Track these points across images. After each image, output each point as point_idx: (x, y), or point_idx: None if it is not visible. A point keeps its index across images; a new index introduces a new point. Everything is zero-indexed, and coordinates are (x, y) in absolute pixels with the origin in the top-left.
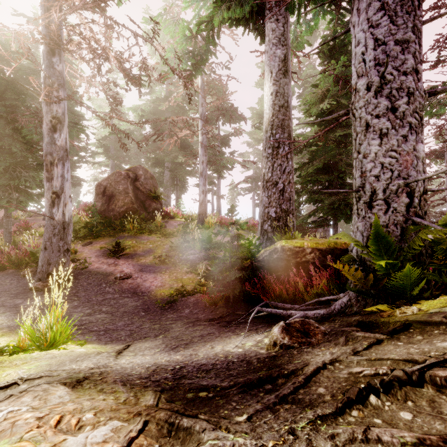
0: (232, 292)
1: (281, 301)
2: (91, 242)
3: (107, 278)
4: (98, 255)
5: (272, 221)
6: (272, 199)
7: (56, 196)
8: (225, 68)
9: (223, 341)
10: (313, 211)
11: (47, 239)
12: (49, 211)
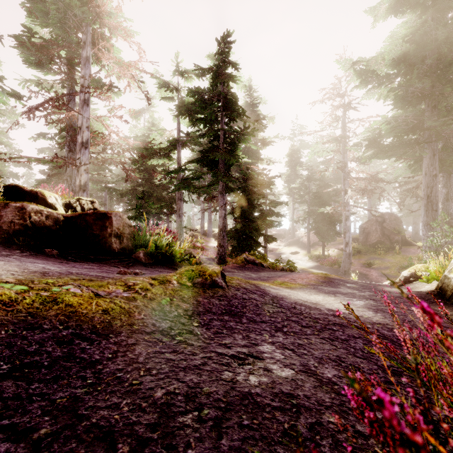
0: None
1: None
2: (357, 259)
3: (365, 276)
4: (361, 266)
5: None
6: None
7: (346, 244)
8: None
9: None
10: None
11: (344, 258)
12: (344, 249)
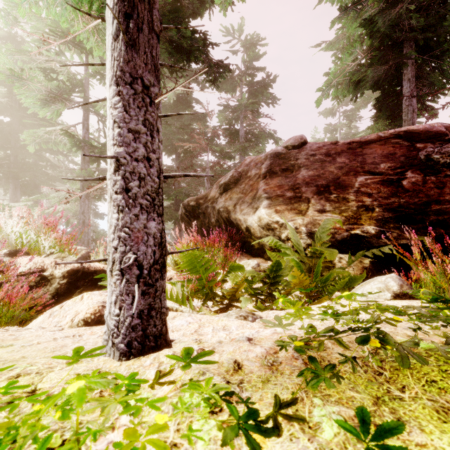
0: None
1: None
2: None
3: None
4: None
5: None
6: None
7: None
8: None
9: None
10: None
11: None
12: None
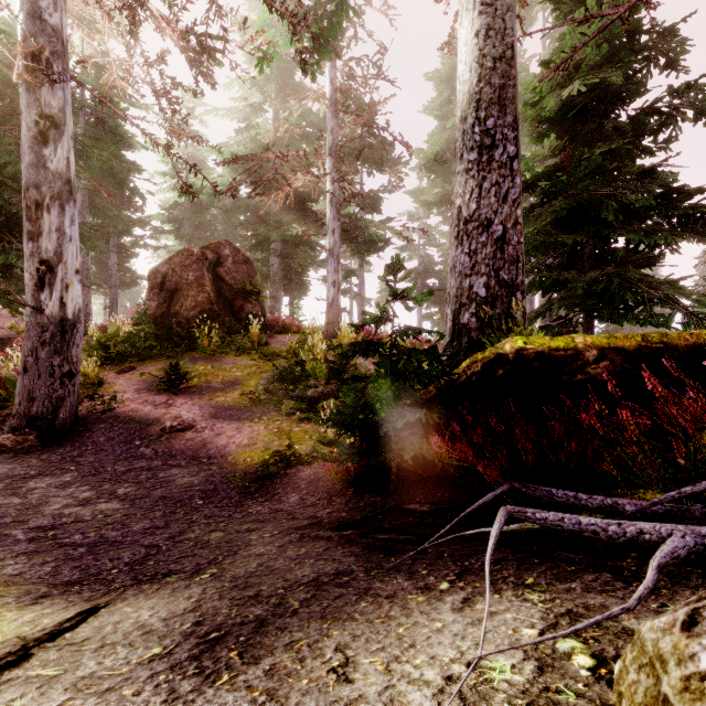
0: (397, 456)
1: (541, 482)
2: (132, 367)
3: (146, 429)
4: (139, 388)
5: (478, 304)
6: (478, 258)
7: (47, 269)
8: (372, 67)
9: (386, 627)
10: (544, 305)
11: (28, 351)
12: (34, 297)
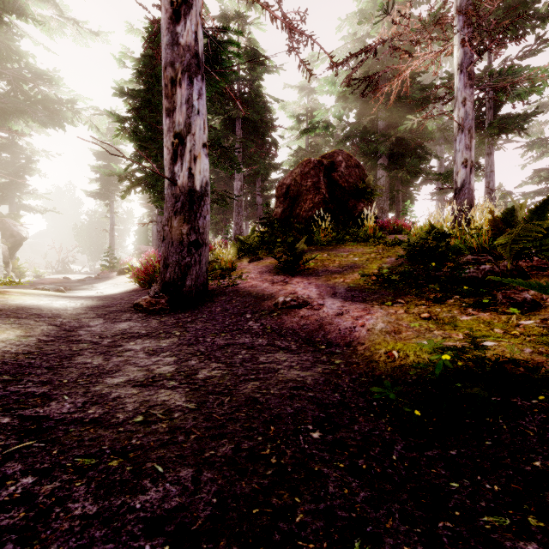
0: None
1: None
2: (260, 257)
3: (260, 304)
4: (262, 271)
5: None
6: None
7: (179, 142)
8: None
9: None
10: None
11: (165, 221)
12: (170, 170)
